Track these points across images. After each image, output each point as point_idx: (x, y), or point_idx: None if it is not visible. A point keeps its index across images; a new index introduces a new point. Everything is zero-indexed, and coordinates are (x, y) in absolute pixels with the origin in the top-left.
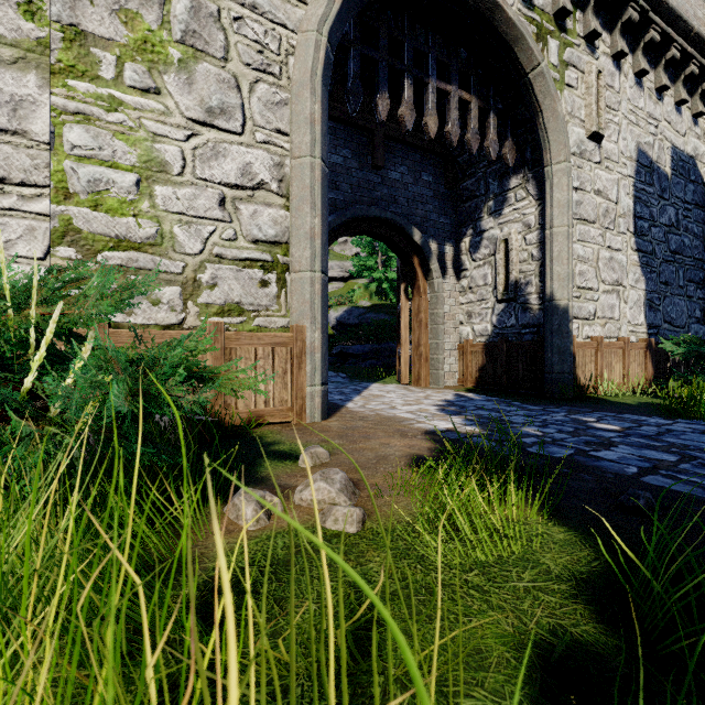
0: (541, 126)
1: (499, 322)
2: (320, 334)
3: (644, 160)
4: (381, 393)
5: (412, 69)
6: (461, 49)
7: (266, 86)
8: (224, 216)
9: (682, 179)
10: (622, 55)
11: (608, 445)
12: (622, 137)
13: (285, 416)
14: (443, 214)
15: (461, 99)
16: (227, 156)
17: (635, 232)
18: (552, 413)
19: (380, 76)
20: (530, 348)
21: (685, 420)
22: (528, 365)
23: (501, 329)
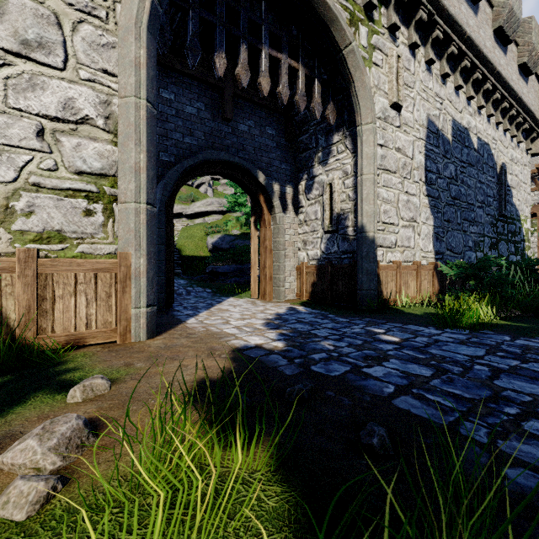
0: (353, 93)
1: (326, 249)
2: (145, 260)
3: (433, 128)
4: (228, 308)
5: (247, 36)
6: (292, 26)
7: (91, 27)
8: (42, 146)
9: (459, 144)
10: (416, 46)
11: (382, 359)
12: (417, 108)
13: (109, 337)
14: (284, 161)
15: (290, 66)
16: (46, 89)
17: (426, 182)
18: (353, 325)
19: (217, 38)
20: (347, 270)
21: (451, 329)
22: (346, 283)
23: (327, 255)
